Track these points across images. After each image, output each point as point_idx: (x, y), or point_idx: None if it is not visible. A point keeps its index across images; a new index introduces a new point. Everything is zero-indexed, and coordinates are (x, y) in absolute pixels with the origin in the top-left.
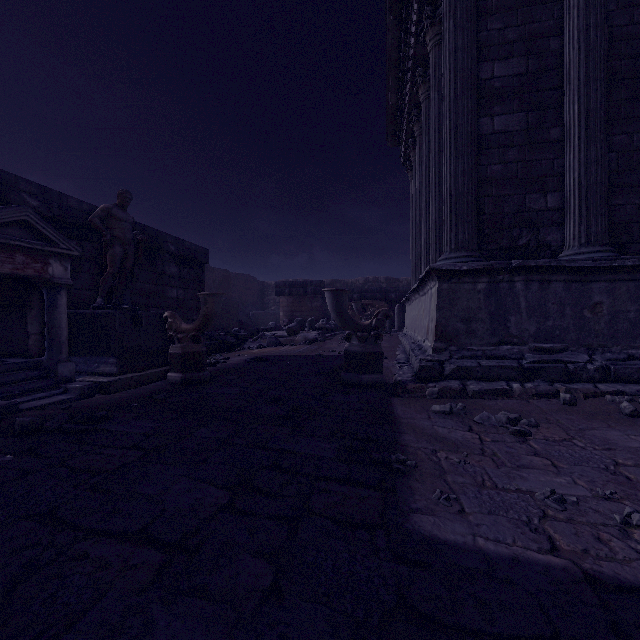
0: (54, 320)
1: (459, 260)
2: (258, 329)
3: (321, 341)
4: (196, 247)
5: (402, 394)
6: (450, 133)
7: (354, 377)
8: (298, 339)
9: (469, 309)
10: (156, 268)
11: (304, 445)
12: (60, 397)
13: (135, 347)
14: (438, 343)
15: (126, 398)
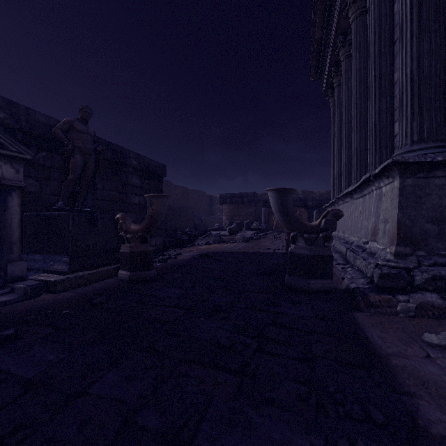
0: (5, 221)
1: (427, 151)
2: (206, 229)
3: (256, 239)
4: (155, 163)
5: (365, 308)
6: (411, 11)
7: (301, 282)
8: (237, 237)
9: (441, 208)
10: (120, 179)
11: (262, 441)
12: (1, 298)
13: (90, 246)
14: (401, 247)
15: (66, 300)
